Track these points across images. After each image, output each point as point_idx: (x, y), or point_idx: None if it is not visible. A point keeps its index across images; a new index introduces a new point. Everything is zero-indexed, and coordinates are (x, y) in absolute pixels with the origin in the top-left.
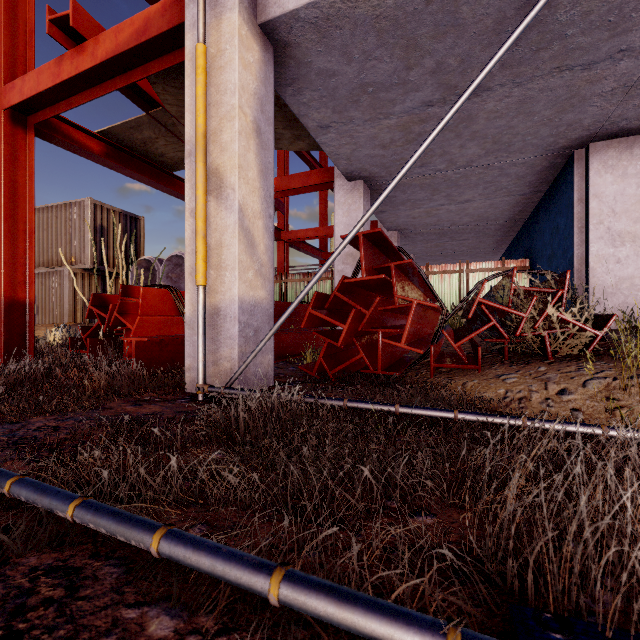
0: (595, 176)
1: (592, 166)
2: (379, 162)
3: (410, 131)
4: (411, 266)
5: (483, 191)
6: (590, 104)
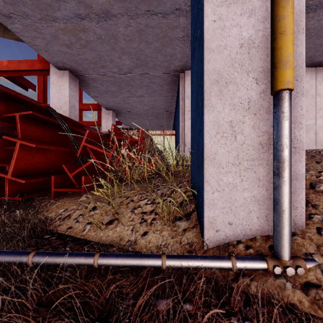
0: (187, 87)
1: (186, 82)
2: (72, 58)
3: (80, 37)
4: (43, 118)
5: (147, 91)
6: (176, 44)
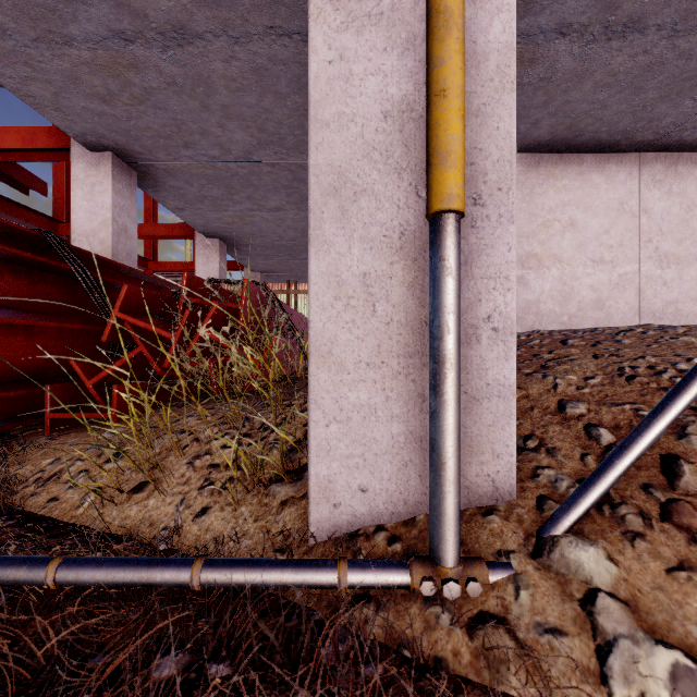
0: None
1: None
2: (117, 126)
3: (128, 81)
4: (30, 258)
5: (289, 198)
6: None
